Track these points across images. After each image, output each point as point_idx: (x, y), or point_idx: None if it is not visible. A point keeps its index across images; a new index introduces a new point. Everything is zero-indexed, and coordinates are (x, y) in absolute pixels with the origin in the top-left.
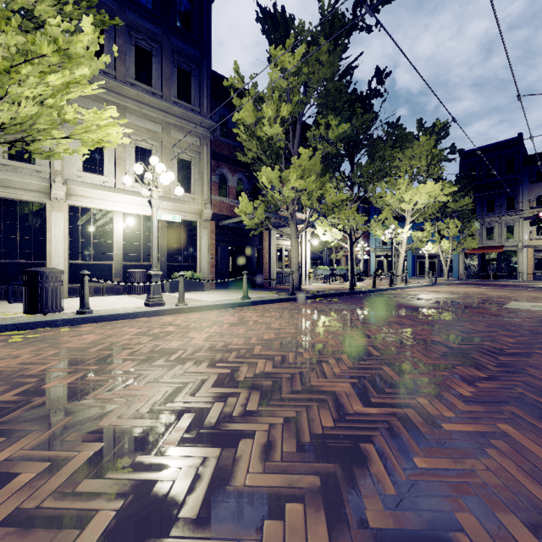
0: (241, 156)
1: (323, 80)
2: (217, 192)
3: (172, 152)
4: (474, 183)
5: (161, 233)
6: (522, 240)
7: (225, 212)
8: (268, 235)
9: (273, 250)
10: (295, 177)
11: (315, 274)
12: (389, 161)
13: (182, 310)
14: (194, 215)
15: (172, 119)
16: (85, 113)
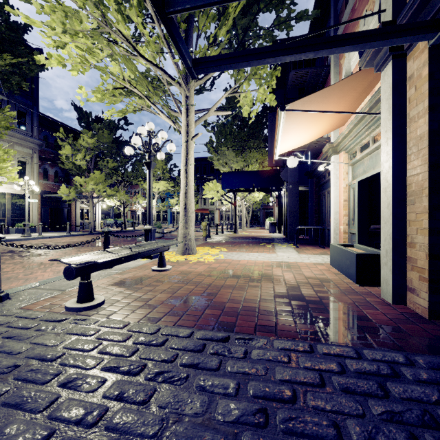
0: (62, 165)
1: (105, 142)
2: (42, 178)
3: (14, 156)
4: (196, 176)
5: (7, 201)
6: (216, 206)
7: (47, 189)
8: (75, 202)
9: (78, 210)
10: (93, 183)
11: (105, 223)
12: (141, 172)
13: (42, 238)
14: (29, 192)
15: (15, 140)
16: (1, 163)
